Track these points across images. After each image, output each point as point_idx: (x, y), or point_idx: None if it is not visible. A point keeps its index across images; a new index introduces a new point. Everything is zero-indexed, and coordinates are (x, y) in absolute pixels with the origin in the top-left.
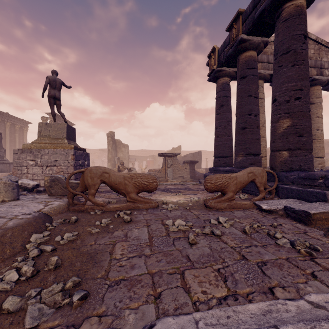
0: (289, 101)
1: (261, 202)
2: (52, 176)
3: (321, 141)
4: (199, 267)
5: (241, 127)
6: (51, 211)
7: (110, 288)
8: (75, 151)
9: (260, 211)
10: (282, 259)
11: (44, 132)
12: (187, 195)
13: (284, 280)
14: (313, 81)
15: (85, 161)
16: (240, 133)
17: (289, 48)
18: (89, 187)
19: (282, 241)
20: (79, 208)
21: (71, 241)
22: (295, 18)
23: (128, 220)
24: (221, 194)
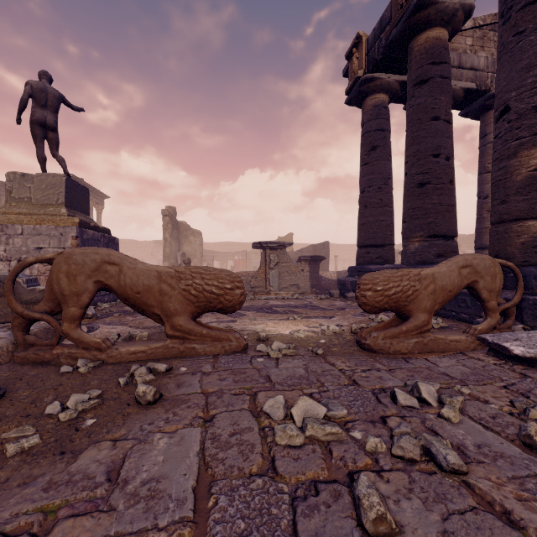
0: None
1: (501, 338)
2: None
3: None
4: None
5: (417, 183)
6: None
7: None
8: (83, 231)
9: (501, 360)
10: None
11: (19, 193)
12: (313, 320)
13: None
14: None
15: None
16: (415, 194)
17: None
18: (63, 301)
19: None
20: (37, 356)
21: None
22: None
23: (149, 400)
24: (396, 317)
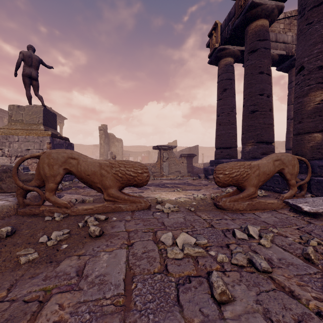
0: None
1: (297, 201)
2: (3, 164)
3: None
4: None
5: (250, 110)
6: None
7: None
8: (53, 139)
9: (297, 214)
10: None
11: (16, 117)
12: (188, 191)
13: None
14: None
15: None
16: (249, 117)
17: None
18: (46, 180)
19: None
20: (31, 211)
21: None
22: None
23: (96, 234)
24: (237, 190)
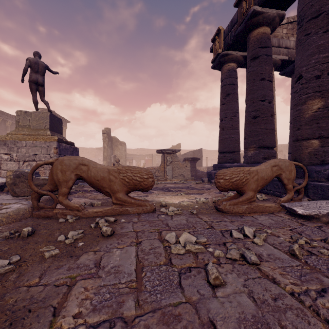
0: (321, 76)
1: (293, 205)
2: (16, 170)
3: None
4: None
5: (252, 116)
6: (1, 218)
7: None
8: (60, 144)
9: (292, 216)
10: None
11: (23, 122)
12: (191, 195)
13: None
14: None
15: None
16: (251, 123)
17: (320, 10)
18: (59, 185)
19: None
20: (45, 214)
21: (0, 276)
22: None
23: (108, 234)
24: (237, 194)
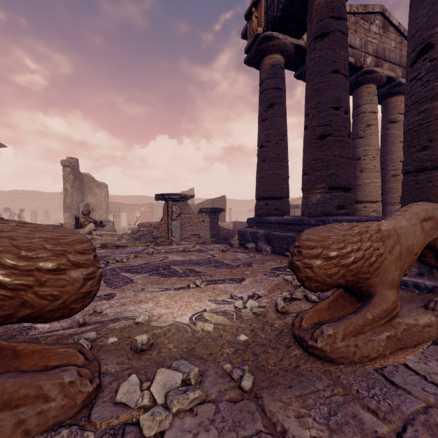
0: None
1: None
2: None
3: None
4: None
5: (319, 134)
6: None
7: None
8: None
9: None
10: None
11: None
12: (220, 287)
13: None
14: (397, 87)
15: None
16: (317, 146)
17: None
18: None
19: None
20: None
21: None
22: None
23: None
24: (343, 292)
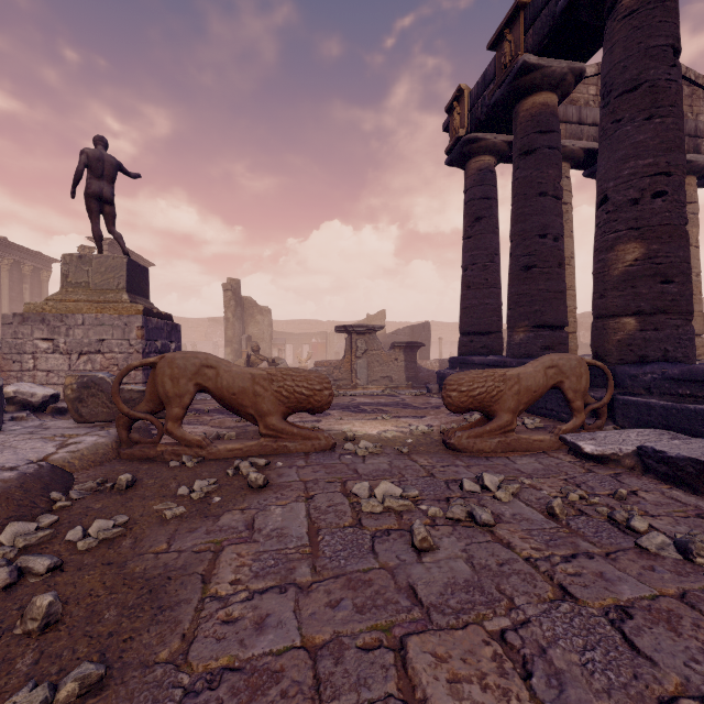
0: (640, 201)
1: (580, 437)
2: (83, 374)
3: (695, 298)
4: (447, 624)
5: (523, 266)
6: (72, 460)
7: (188, 702)
8: (147, 319)
9: (578, 458)
10: (671, 598)
11: (76, 277)
12: (403, 420)
13: (697, 671)
14: None
15: (171, 343)
16: (520, 278)
17: (638, 78)
18: (167, 402)
19: (654, 540)
20: (143, 453)
21: (108, 541)
22: (653, 8)
23: (260, 484)
24: (483, 417)
